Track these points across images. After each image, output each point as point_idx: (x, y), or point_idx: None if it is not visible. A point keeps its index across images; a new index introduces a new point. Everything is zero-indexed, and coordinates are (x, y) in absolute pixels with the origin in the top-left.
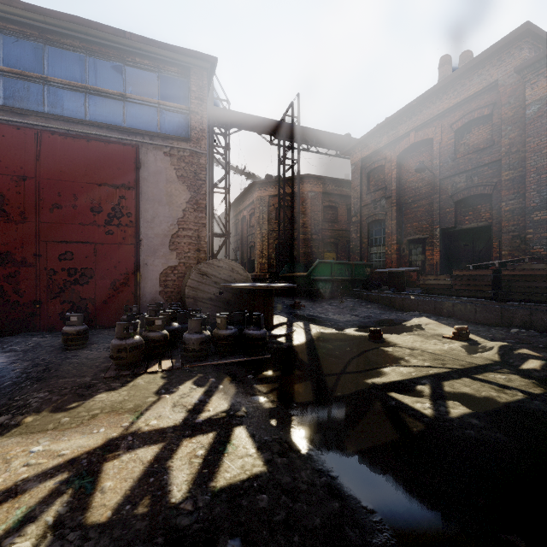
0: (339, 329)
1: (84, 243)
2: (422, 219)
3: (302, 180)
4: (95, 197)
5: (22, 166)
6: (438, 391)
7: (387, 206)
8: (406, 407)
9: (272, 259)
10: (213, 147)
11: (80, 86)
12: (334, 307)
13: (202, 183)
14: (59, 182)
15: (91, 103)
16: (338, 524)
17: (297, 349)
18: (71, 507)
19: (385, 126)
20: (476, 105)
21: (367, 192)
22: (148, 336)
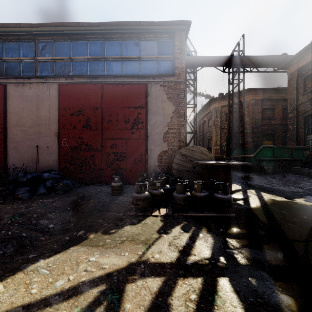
0: (288, 198)
1: (121, 139)
2: None
3: (246, 93)
4: (126, 114)
5: (96, 102)
6: None
7: None
8: None
9: (223, 146)
10: (186, 80)
11: (120, 58)
12: (277, 180)
13: (181, 100)
14: (110, 108)
15: (124, 65)
16: None
17: (255, 212)
18: None
19: None
20: None
21: (304, 93)
22: (152, 192)
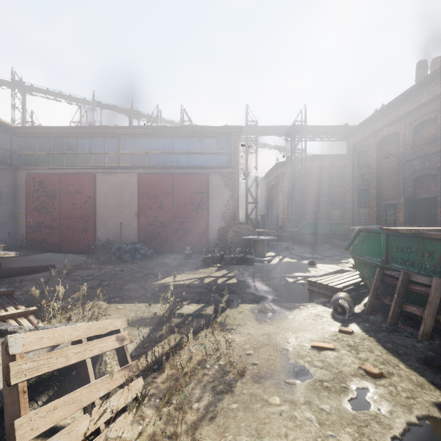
0: (300, 260)
1: (188, 217)
2: (394, 189)
3: (312, 159)
4: (192, 198)
5: (168, 189)
6: (304, 278)
7: (370, 179)
8: (286, 280)
9: (290, 215)
10: (247, 151)
11: (187, 152)
12: (312, 250)
13: (236, 187)
14: (180, 193)
15: (190, 158)
16: (246, 287)
17: (269, 265)
18: (200, 281)
19: (368, 122)
20: (427, 110)
21: (357, 168)
22: (213, 255)
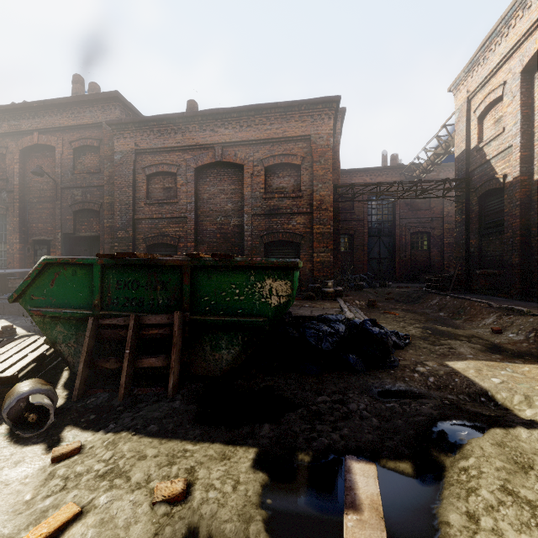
0: None
1: None
2: (48, 221)
3: None
4: None
5: None
6: None
7: (9, 200)
8: None
9: None
10: None
11: None
12: None
13: None
14: None
15: None
16: None
17: None
18: None
19: (6, 113)
20: (89, 135)
21: None
22: None
